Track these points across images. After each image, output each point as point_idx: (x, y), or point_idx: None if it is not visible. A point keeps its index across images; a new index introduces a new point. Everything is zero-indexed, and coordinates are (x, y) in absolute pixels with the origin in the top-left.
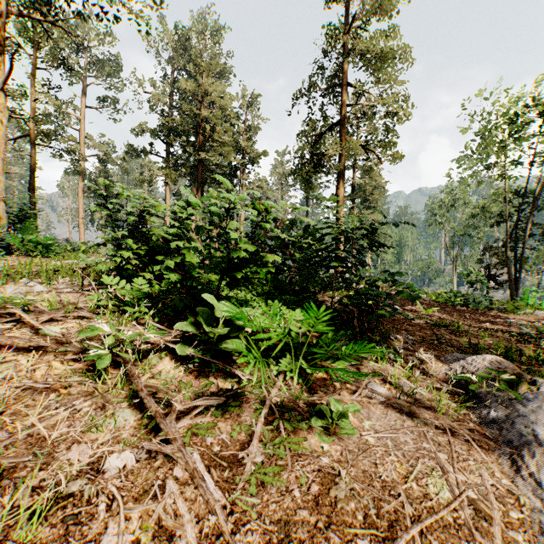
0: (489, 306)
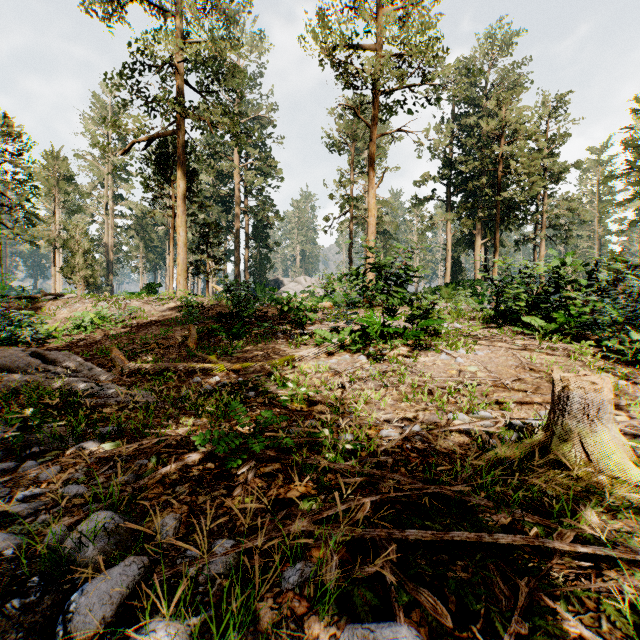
0: None
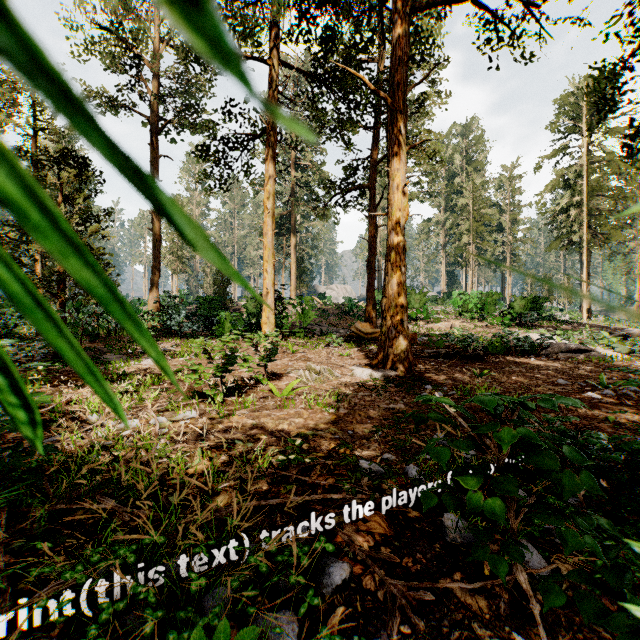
0: None
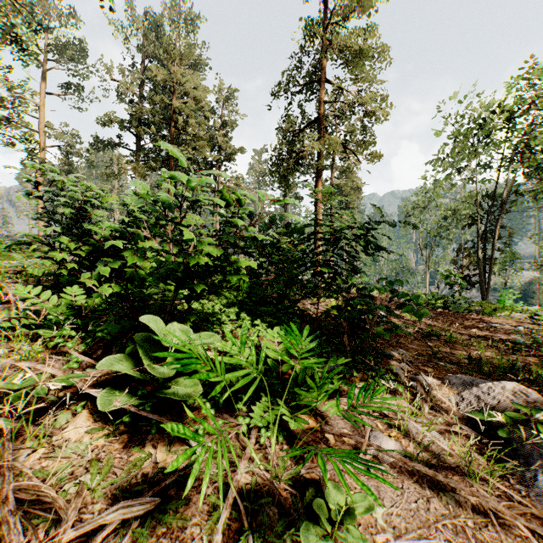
0: (467, 308)
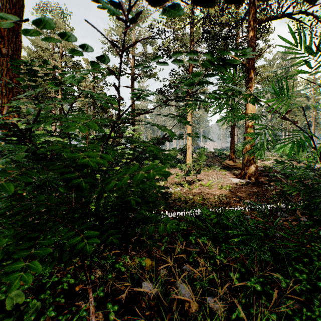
0: None
